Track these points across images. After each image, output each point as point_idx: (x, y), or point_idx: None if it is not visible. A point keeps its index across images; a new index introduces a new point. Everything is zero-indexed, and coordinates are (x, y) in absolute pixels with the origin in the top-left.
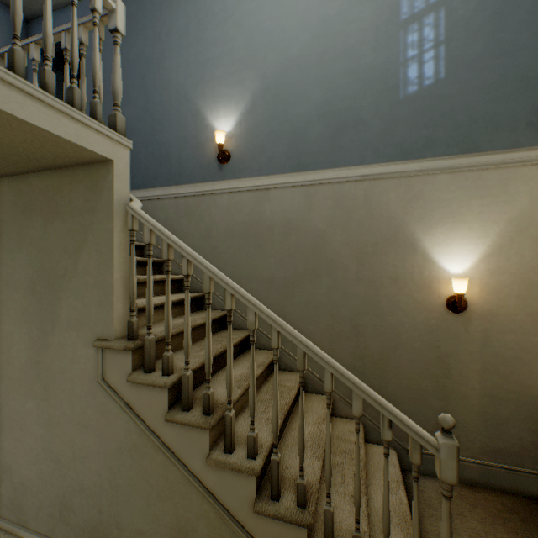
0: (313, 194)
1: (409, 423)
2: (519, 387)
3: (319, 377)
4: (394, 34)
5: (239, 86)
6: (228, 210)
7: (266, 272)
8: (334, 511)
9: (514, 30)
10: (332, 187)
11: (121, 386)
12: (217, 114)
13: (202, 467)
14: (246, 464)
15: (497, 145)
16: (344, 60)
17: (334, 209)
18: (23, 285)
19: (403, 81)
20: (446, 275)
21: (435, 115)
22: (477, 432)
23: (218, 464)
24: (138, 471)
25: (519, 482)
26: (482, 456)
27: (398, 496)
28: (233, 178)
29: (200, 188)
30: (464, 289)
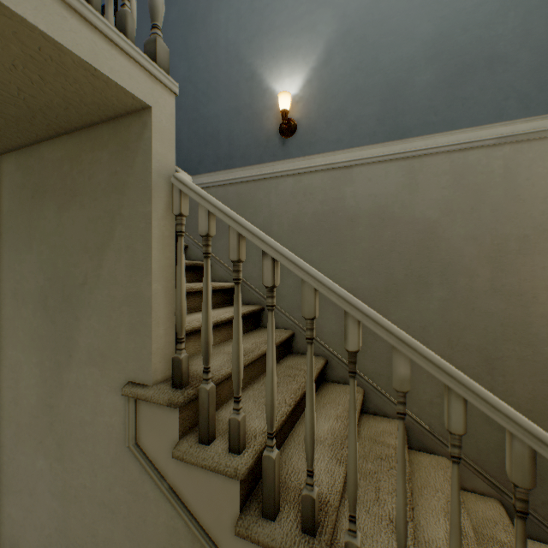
0: (418, 169)
1: None
2: None
3: (428, 429)
4: None
5: (308, 32)
6: (293, 198)
7: (346, 279)
8: None
9: None
10: (449, 158)
11: (163, 459)
12: (278, 74)
13: None
14: None
15: None
16: None
17: (452, 189)
18: (33, 297)
19: None
20: None
21: None
22: None
23: None
24: None
25: None
26: None
27: None
28: (300, 155)
29: (256, 171)
30: None
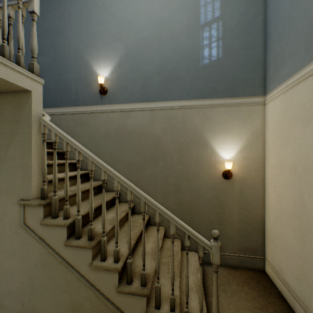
0: (154, 115)
1: (198, 236)
2: (256, 216)
3: None
4: (197, 31)
5: (112, 50)
6: (106, 122)
7: (128, 158)
8: (162, 287)
9: (253, 36)
10: (165, 112)
11: (37, 227)
12: (99, 66)
13: (87, 271)
14: (113, 266)
15: (246, 93)
16: (171, 42)
17: (166, 124)
18: None
19: (202, 57)
20: (222, 160)
21: (217, 76)
22: (237, 240)
23: (96, 268)
24: (47, 277)
25: (256, 263)
26: (239, 252)
27: (197, 276)
28: (109, 104)
29: (89, 109)
30: (230, 167)
